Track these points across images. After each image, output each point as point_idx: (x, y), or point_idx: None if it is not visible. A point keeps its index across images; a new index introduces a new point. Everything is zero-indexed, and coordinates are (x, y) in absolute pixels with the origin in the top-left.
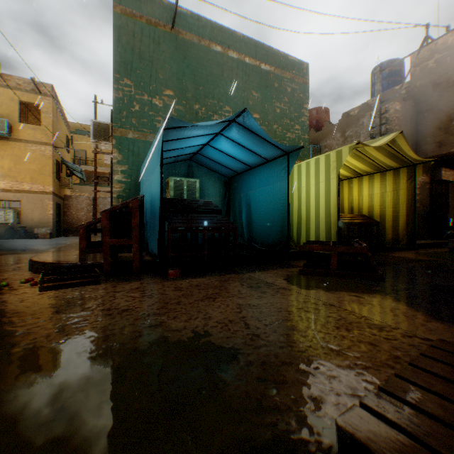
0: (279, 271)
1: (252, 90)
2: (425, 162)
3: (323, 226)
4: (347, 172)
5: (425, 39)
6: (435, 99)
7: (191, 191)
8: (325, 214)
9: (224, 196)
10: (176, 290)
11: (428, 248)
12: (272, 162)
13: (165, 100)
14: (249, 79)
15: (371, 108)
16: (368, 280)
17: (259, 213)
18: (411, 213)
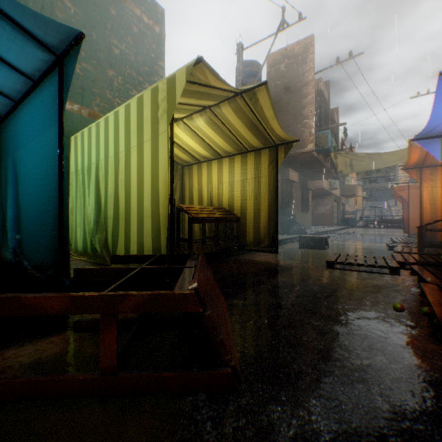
0: None
1: None
2: (289, 142)
3: (148, 225)
4: (204, 150)
5: (283, 23)
6: (287, 102)
7: None
8: (152, 202)
9: None
10: None
11: (283, 244)
12: (43, 86)
13: None
14: None
15: None
16: (202, 392)
17: (27, 196)
18: (273, 206)
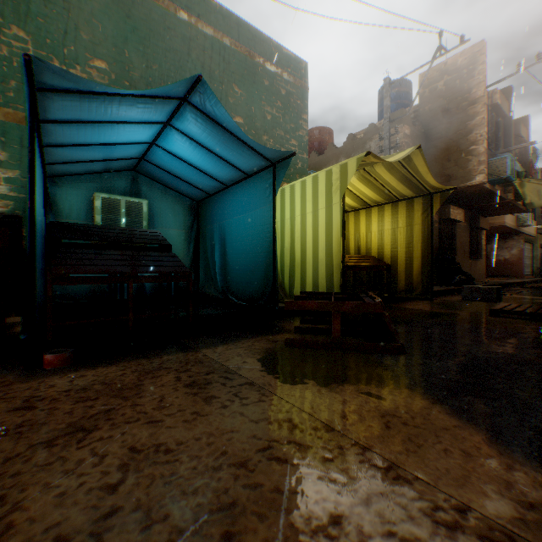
0: (257, 341)
1: (233, 84)
2: (444, 190)
3: (323, 271)
4: (353, 202)
5: (439, 49)
6: (446, 127)
7: (134, 217)
8: (326, 254)
9: (191, 227)
10: (22, 408)
11: (440, 296)
12: (254, 178)
13: (94, 75)
14: (229, 67)
15: (379, 131)
16: (385, 354)
17: (236, 251)
18: (427, 254)
